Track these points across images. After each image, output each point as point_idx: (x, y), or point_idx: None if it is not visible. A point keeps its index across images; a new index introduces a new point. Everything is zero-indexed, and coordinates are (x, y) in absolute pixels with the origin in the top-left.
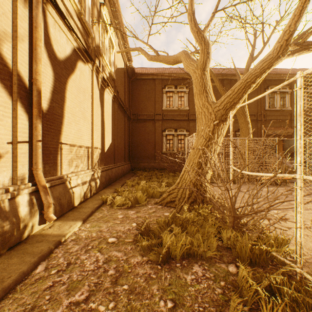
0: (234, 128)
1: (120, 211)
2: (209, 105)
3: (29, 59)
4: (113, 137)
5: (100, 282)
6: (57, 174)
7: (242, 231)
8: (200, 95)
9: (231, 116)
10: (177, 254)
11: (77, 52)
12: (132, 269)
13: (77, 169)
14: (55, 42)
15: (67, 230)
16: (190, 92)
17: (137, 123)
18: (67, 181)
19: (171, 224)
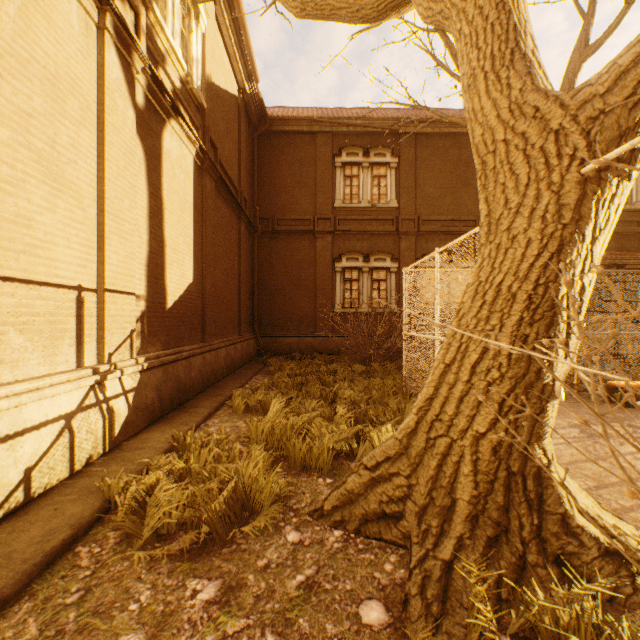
0: None
1: (148, 587)
2: (548, 99)
3: None
4: (199, 269)
5: None
6: None
7: None
8: (497, 75)
9: None
10: None
11: None
12: None
13: (1, 373)
14: None
15: None
16: (401, 166)
17: (272, 239)
18: None
19: None
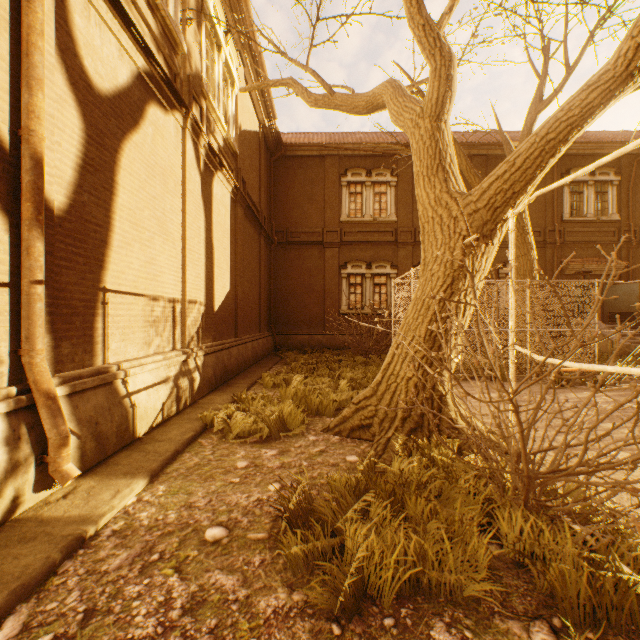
0: (494, 261)
1: (243, 450)
2: (452, 199)
3: (10, 80)
4: (233, 280)
5: None
6: (93, 363)
7: (550, 515)
8: (429, 179)
9: (513, 222)
10: (384, 587)
11: (146, 83)
12: (261, 636)
13: (146, 350)
14: (88, 50)
15: (105, 504)
16: (399, 184)
17: (286, 250)
18: (116, 378)
19: (364, 490)
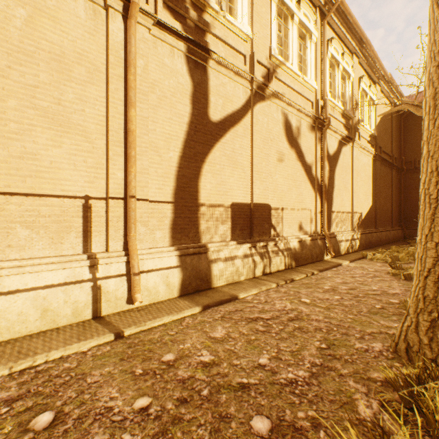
0: None
1: (379, 263)
2: None
3: (320, 169)
4: (373, 199)
5: (364, 276)
6: (330, 231)
7: None
8: None
9: None
10: None
11: (340, 142)
12: (383, 277)
13: (340, 229)
14: (329, 147)
15: (341, 262)
16: None
17: (413, 173)
18: (336, 236)
19: None
